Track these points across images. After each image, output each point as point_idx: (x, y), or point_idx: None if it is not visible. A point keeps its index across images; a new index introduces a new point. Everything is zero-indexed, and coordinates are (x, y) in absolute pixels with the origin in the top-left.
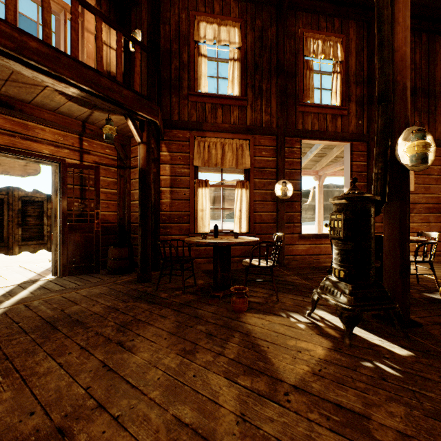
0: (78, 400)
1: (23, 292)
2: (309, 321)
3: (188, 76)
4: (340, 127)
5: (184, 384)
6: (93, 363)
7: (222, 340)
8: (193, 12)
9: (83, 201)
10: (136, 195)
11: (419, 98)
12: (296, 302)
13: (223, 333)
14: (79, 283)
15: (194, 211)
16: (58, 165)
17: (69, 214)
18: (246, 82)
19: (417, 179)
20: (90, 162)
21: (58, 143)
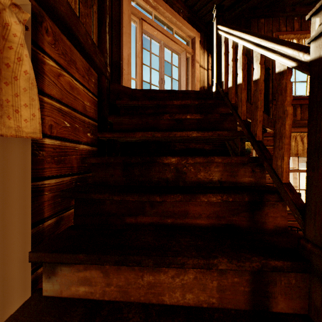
0: None
1: None
2: None
3: (272, 84)
4: None
5: None
6: None
7: None
8: (276, 33)
9: None
10: None
11: None
12: None
13: None
14: None
15: None
16: None
17: None
18: None
19: None
20: None
21: None
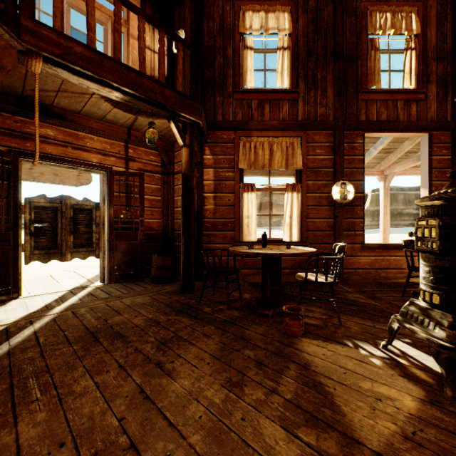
0: (110, 433)
1: (73, 298)
2: (386, 356)
3: (233, 72)
4: (415, 115)
5: (230, 429)
6: (130, 387)
7: (275, 372)
8: (238, 2)
9: (129, 209)
10: (179, 201)
11: None
12: (364, 327)
13: (275, 362)
14: (124, 291)
15: (239, 217)
16: (106, 173)
17: (116, 222)
18: (297, 72)
19: None
20: (135, 169)
21: (105, 152)
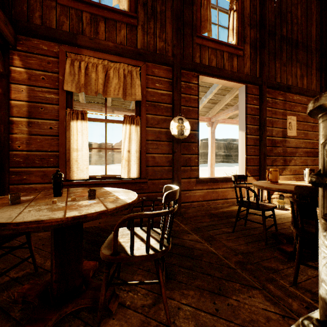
0: None
1: None
2: None
3: None
4: (236, 68)
5: None
6: None
7: None
8: None
9: None
10: None
11: (300, 51)
12: (204, 323)
13: None
14: None
15: (66, 151)
16: None
17: None
18: None
19: (299, 125)
20: None
21: None
